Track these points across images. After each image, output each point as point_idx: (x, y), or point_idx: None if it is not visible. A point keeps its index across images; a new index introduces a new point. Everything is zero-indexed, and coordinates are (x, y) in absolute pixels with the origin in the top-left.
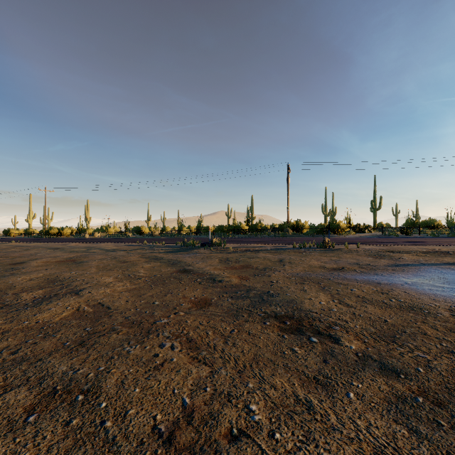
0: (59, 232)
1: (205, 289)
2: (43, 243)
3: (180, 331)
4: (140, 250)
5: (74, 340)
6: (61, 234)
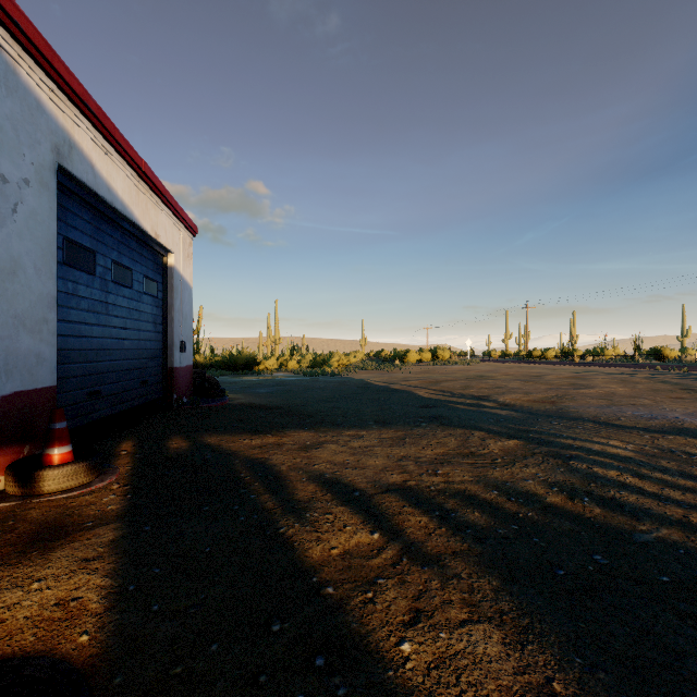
0: (542, 355)
1: (690, 396)
2: (536, 365)
3: (650, 399)
4: (647, 375)
5: (599, 396)
6: (544, 357)
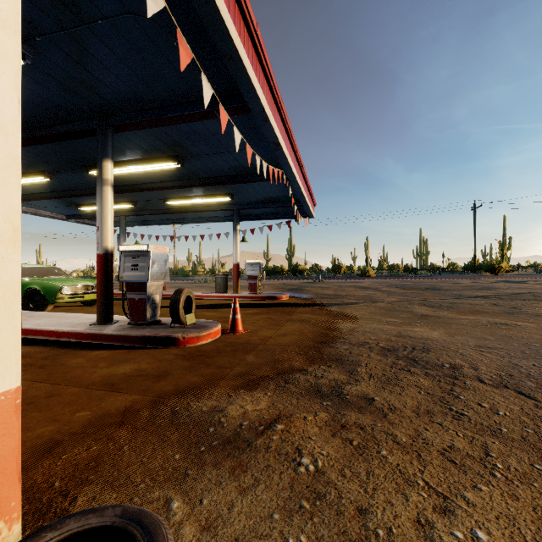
0: None
1: None
2: None
3: None
4: None
5: None
6: None
